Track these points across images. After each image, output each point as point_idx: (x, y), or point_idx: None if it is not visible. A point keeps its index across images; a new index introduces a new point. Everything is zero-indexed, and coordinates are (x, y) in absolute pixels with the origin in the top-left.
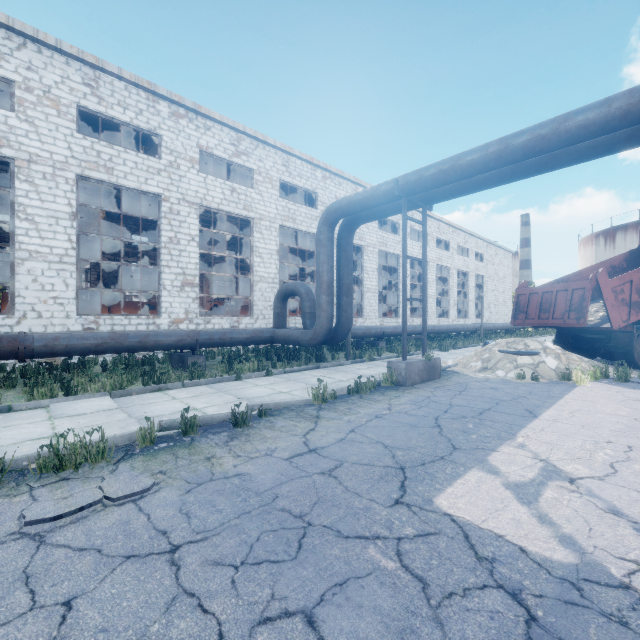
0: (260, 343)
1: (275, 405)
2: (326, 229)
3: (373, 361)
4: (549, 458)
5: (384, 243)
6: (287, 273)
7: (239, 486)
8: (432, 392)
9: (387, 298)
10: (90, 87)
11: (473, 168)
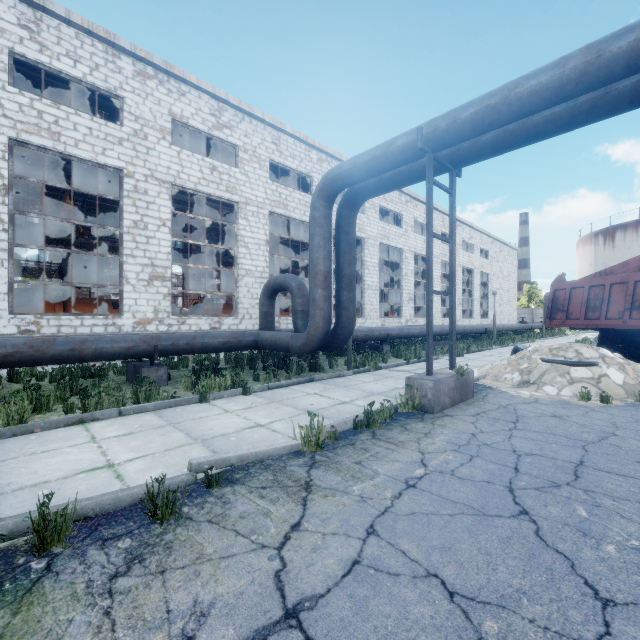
0: (240, 349)
1: (239, 459)
2: (322, 204)
3: (379, 370)
4: None
5: (386, 236)
6: (281, 270)
7: None
8: (474, 424)
9: (386, 297)
10: (28, 30)
11: (538, 97)
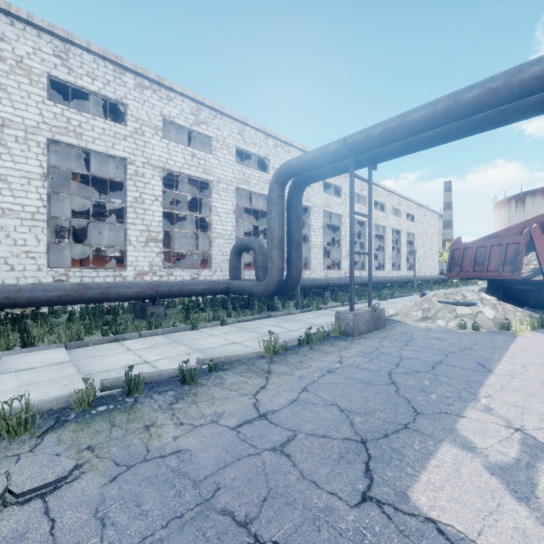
0: (216, 294)
1: (226, 358)
2: (277, 188)
3: (320, 310)
4: (524, 427)
5: (328, 204)
6: (243, 231)
7: (175, 470)
8: (380, 342)
9: (330, 253)
10: (60, 58)
11: (421, 125)
